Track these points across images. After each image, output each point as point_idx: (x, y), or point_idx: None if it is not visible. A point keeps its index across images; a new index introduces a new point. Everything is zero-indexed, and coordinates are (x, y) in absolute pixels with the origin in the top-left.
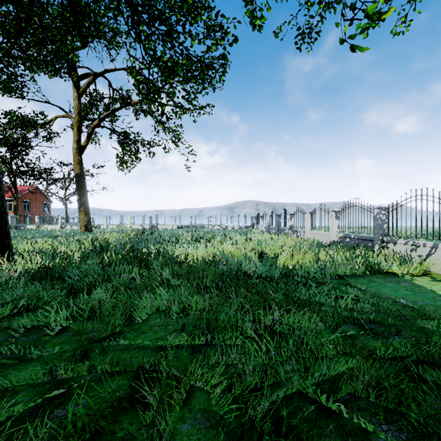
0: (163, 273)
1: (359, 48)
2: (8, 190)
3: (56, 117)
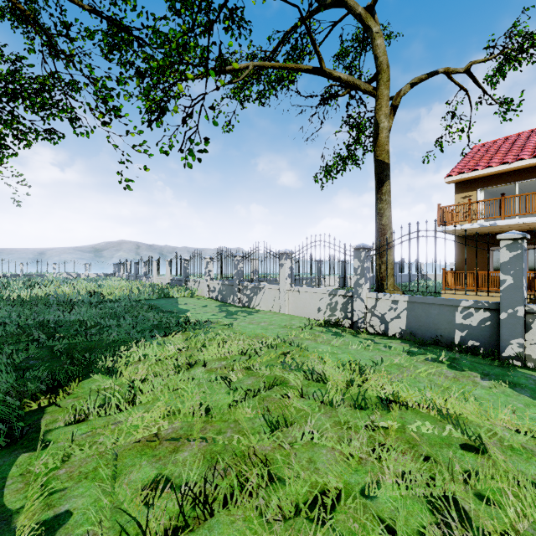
0: None
1: (129, 188)
2: None
3: None
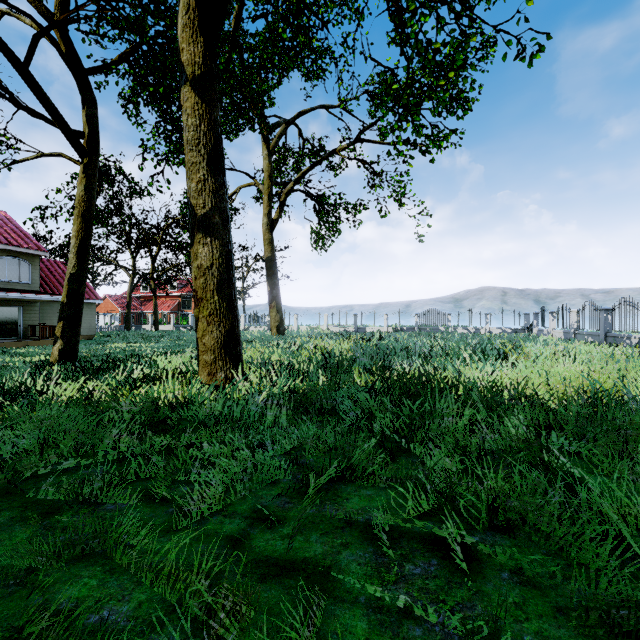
0: (515, 421)
1: None
2: (186, 284)
3: (239, 188)
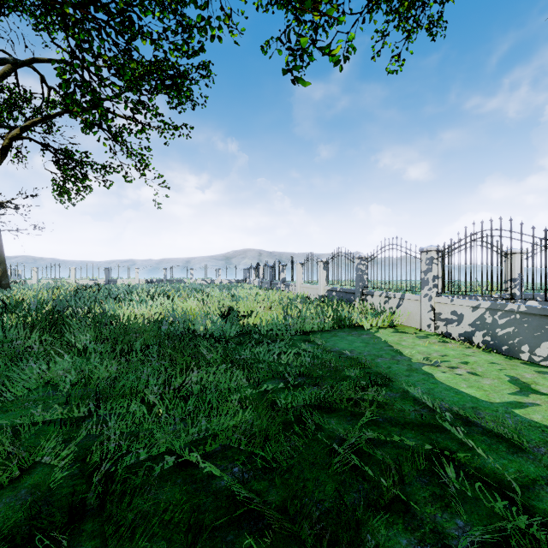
0: (82, 338)
1: (302, 82)
2: None
3: None
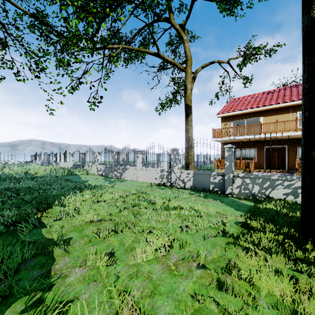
0: None
1: (52, 114)
2: None
3: None
